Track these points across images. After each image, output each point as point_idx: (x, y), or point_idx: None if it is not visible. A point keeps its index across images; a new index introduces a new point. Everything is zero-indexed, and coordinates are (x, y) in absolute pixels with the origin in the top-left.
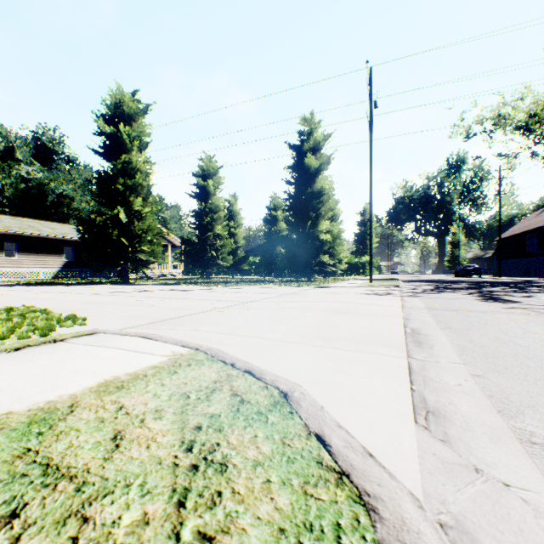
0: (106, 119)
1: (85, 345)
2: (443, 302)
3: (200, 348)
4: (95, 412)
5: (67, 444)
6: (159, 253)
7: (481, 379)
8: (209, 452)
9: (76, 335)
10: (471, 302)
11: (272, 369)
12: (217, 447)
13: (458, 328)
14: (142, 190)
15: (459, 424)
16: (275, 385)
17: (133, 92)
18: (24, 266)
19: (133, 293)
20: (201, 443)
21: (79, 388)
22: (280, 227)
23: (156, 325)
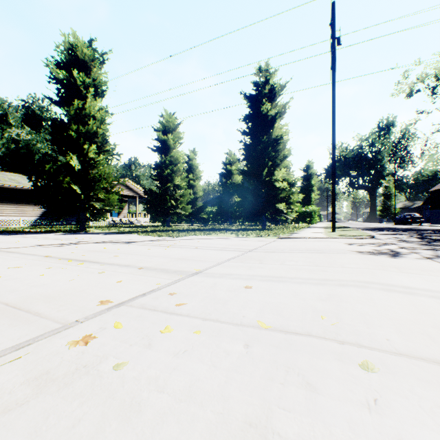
0: (61, 66)
1: None
2: None
3: None
4: None
5: None
6: (114, 201)
7: None
8: None
9: None
10: None
11: None
12: None
13: None
14: (97, 138)
15: None
16: None
17: (89, 40)
18: (4, 215)
19: (48, 248)
20: None
21: None
22: (234, 180)
23: None
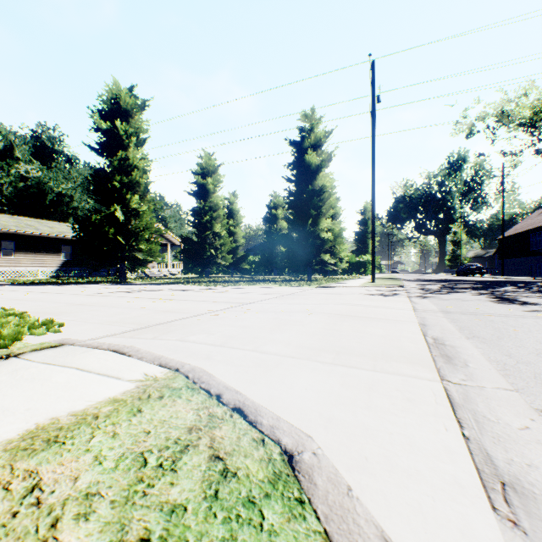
0: (102, 115)
1: (40, 363)
2: (456, 304)
3: (180, 369)
4: None
5: None
6: (156, 252)
7: None
8: None
9: (37, 347)
10: (486, 304)
11: (271, 400)
12: None
13: (487, 337)
14: (139, 188)
15: None
16: (275, 437)
17: (130, 87)
18: (21, 265)
19: (126, 294)
20: None
21: None
22: (280, 226)
23: (140, 332)
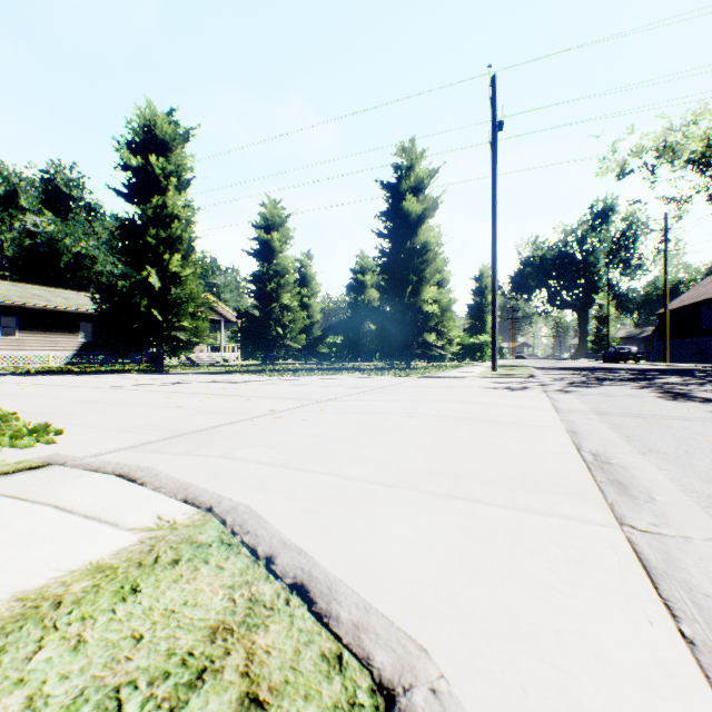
0: (132, 148)
1: (3, 496)
2: (612, 401)
3: (215, 508)
4: None
5: None
6: (204, 331)
7: None
8: None
9: (10, 469)
10: (653, 401)
11: (355, 563)
12: None
13: (669, 452)
14: (181, 245)
15: None
16: (362, 650)
17: (170, 111)
18: (27, 348)
19: (161, 387)
20: None
21: None
22: (369, 296)
23: (169, 443)
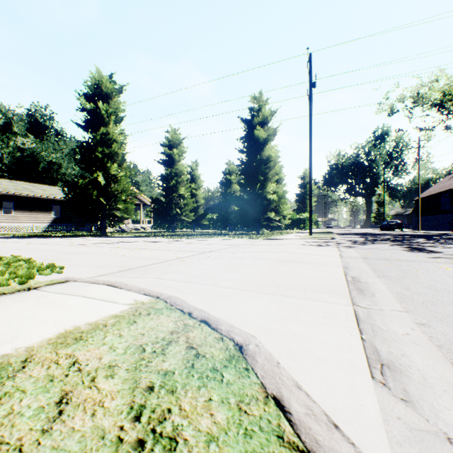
0: (87, 97)
1: (55, 293)
2: (375, 252)
3: (160, 297)
4: (47, 368)
5: (7, 410)
6: (132, 211)
7: (427, 328)
8: (158, 422)
9: (49, 283)
10: (399, 252)
11: (227, 317)
12: (167, 415)
13: (393, 276)
14: (117, 158)
15: (417, 380)
16: (230, 336)
17: (110, 74)
18: (19, 221)
19: (108, 244)
20: (150, 409)
21: (38, 339)
22: (233, 189)
23: (125, 273)
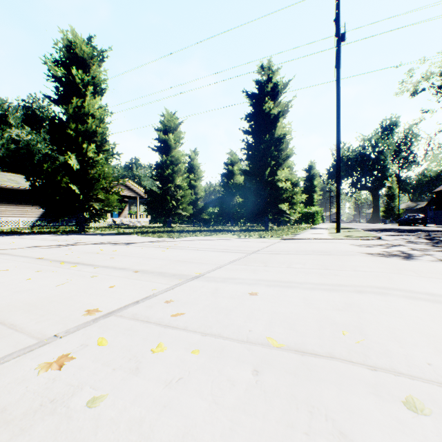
0: (59, 64)
1: None
2: None
3: None
4: None
5: None
6: (114, 202)
7: None
8: None
9: None
10: None
11: None
12: None
13: None
14: (97, 138)
15: None
16: None
17: (89, 38)
18: (3, 215)
19: (43, 250)
20: None
21: None
22: (236, 180)
23: None
